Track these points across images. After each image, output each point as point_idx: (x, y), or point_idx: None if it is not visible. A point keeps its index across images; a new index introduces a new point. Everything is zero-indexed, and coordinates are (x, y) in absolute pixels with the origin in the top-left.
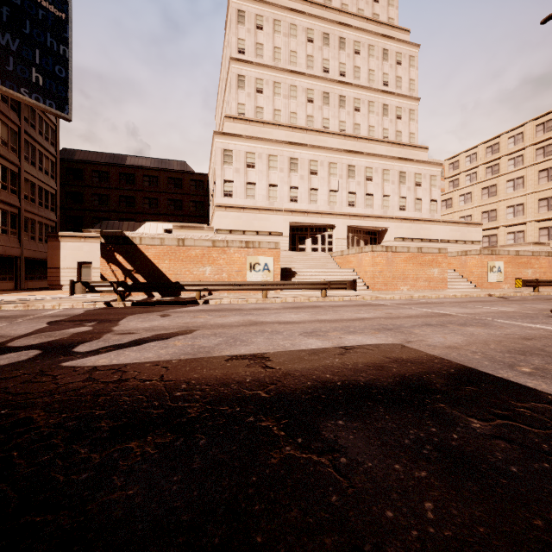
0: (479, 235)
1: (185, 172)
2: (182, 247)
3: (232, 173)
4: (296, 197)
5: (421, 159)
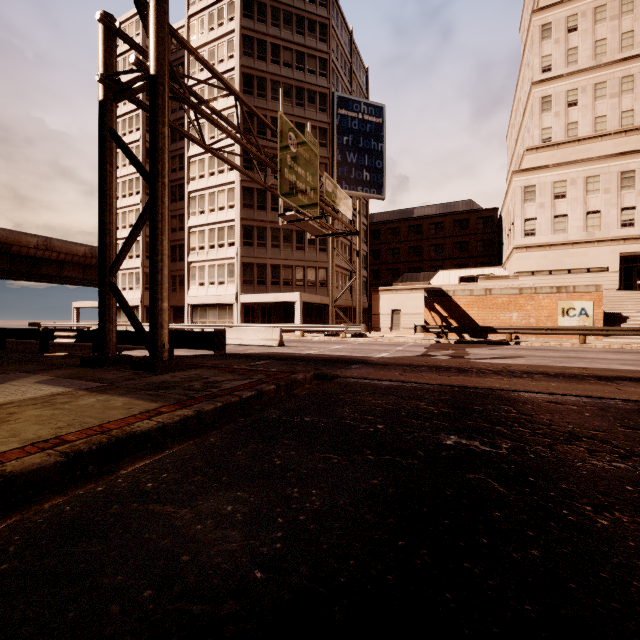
0: None
1: (471, 211)
2: (489, 296)
3: (534, 210)
4: (631, 221)
5: None
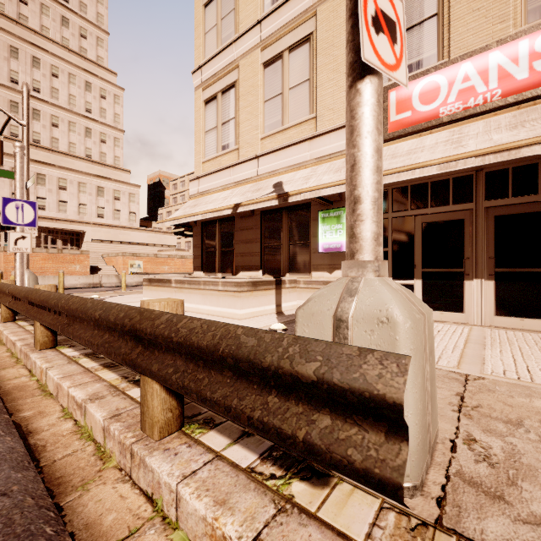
0: (175, 241)
1: None
2: None
3: None
4: None
5: (119, 180)
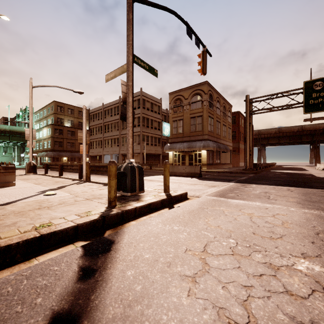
0: None
1: None
2: None
3: None
4: None
5: None
